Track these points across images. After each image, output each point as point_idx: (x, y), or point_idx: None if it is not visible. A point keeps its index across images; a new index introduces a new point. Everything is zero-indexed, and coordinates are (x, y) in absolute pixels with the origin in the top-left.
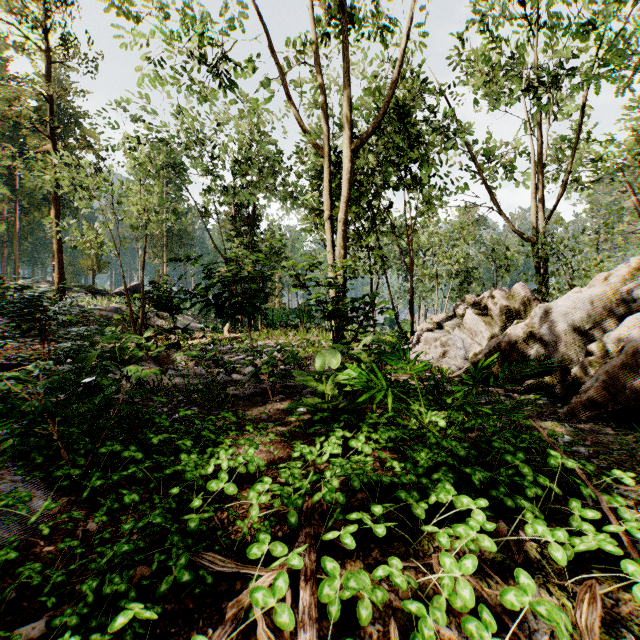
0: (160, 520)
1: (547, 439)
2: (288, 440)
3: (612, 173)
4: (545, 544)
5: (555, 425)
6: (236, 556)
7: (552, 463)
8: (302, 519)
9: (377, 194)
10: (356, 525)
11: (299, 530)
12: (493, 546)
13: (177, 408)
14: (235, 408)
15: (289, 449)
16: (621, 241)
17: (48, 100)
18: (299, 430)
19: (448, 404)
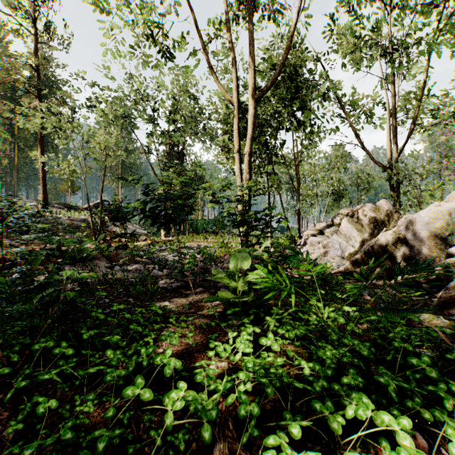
0: (70, 435)
1: (445, 340)
2: (205, 331)
3: (446, 119)
4: None
5: (431, 317)
6: None
7: None
8: (216, 428)
9: (273, 134)
10: (274, 450)
11: (213, 440)
12: None
13: (116, 299)
14: (163, 299)
15: (205, 341)
16: None
17: (35, 69)
18: (214, 323)
19: (336, 296)
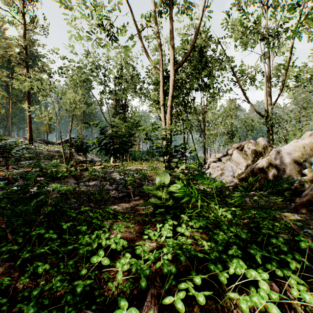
0: (59, 284)
1: (294, 228)
2: (141, 224)
3: (304, 83)
4: (305, 302)
5: (289, 215)
6: (107, 309)
7: (302, 245)
8: (149, 281)
9: (187, 93)
10: (184, 292)
11: (147, 288)
12: (279, 312)
13: (82, 204)
14: (113, 204)
15: (142, 230)
16: (312, 116)
17: (24, 48)
18: (147, 219)
19: (228, 202)
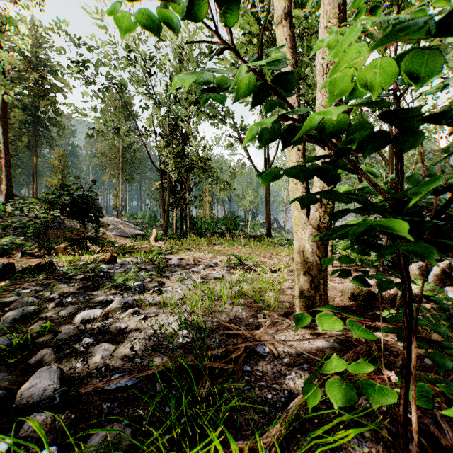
0: None
1: None
2: None
3: None
4: None
5: None
6: None
7: None
8: None
9: None
10: None
11: None
12: None
13: None
14: None
15: None
16: None
17: None
18: None
19: None
